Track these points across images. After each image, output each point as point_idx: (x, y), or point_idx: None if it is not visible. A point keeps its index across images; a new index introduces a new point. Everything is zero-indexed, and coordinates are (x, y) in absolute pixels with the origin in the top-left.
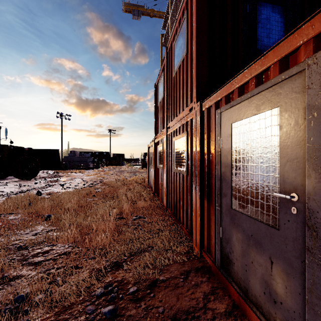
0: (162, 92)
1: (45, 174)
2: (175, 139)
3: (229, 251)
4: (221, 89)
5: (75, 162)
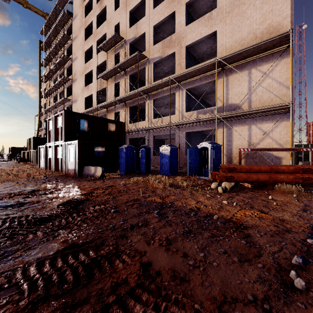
0: (52, 127)
1: None
2: (58, 148)
3: (69, 168)
4: (68, 142)
5: None
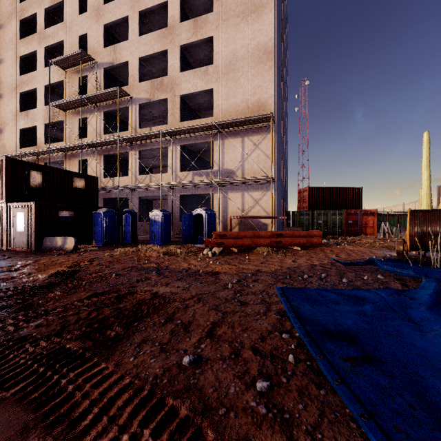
0: None
1: None
2: None
3: (16, 241)
4: (14, 203)
5: None
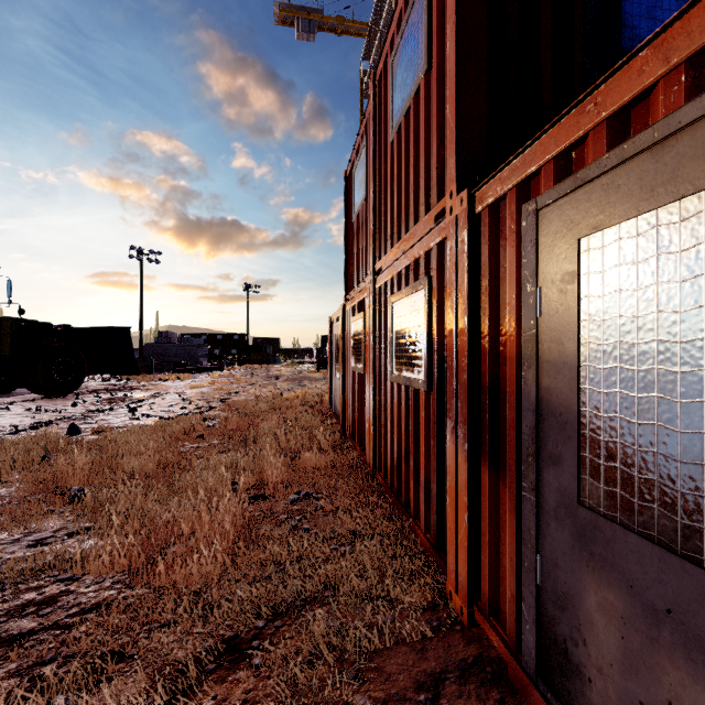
0: (363, 186)
1: (101, 384)
2: (396, 300)
3: (572, 635)
4: (542, 137)
5: (171, 356)
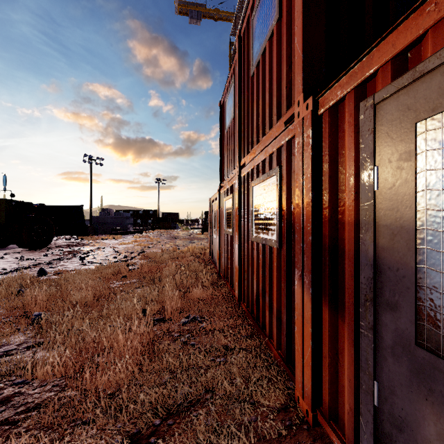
0: (232, 109)
1: (64, 242)
2: (255, 184)
3: None
4: (380, 44)
5: (109, 224)
